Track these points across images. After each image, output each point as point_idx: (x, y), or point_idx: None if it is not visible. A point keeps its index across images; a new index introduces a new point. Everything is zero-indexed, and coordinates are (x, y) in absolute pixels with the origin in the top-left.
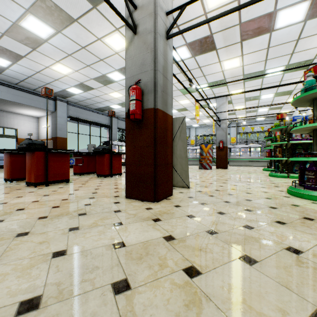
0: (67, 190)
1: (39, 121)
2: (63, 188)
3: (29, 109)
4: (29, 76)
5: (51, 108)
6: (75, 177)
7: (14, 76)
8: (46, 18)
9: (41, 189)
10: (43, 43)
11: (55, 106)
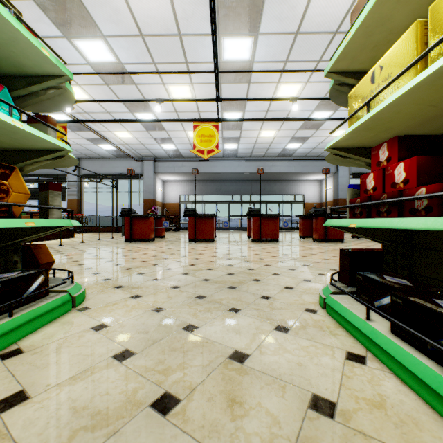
0: (339, 246)
1: (321, 184)
2: (337, 245)
3: (313, 175)
4: (314, 148)
5: (332, 170)
6: (351, 240)
7: (303, 151)
8: (326, 108)
9: (321, 243)
10: (324, 123)
11: (336, 166)
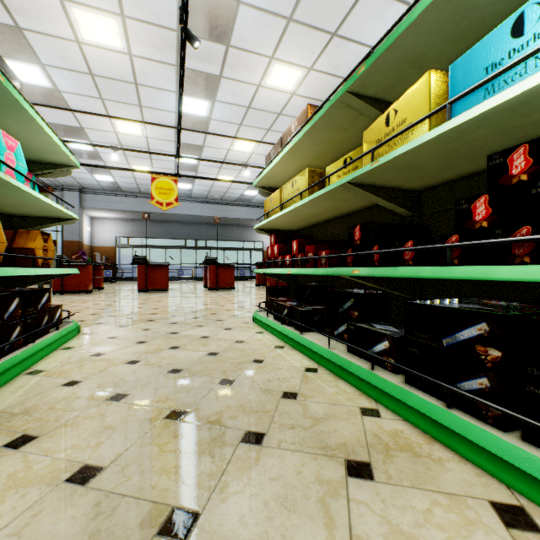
0: None
1: None
2: None
3: None
4: None
5: None
6: None
7: (261, 199)
8: None
9: None
10: None
11: None
